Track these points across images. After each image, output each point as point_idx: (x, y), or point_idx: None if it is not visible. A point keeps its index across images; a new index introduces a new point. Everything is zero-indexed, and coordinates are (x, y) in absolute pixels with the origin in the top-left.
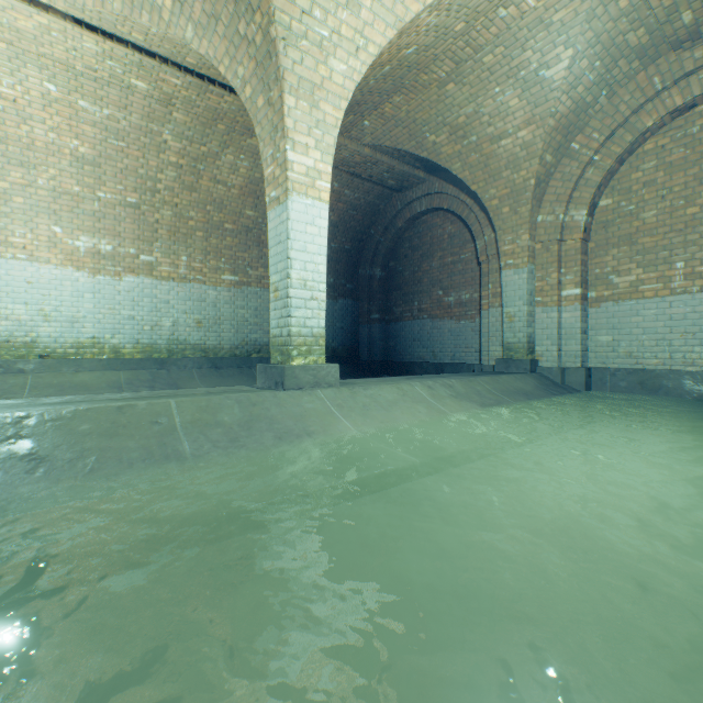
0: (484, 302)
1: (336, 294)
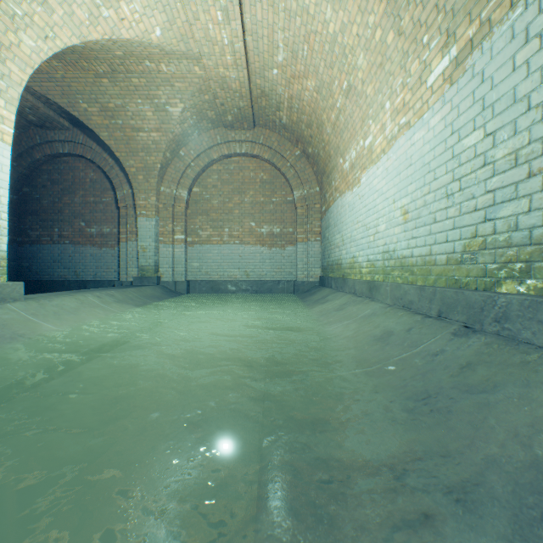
0: (124, 236)
1: None
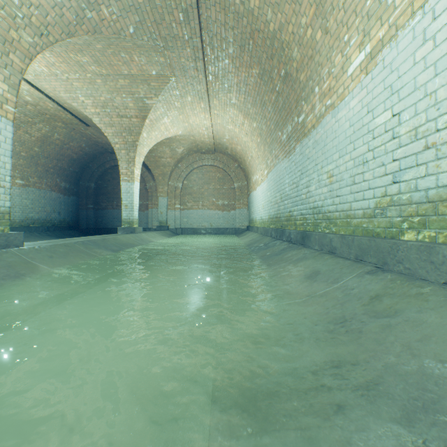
0: (150, 206)
1: (70, 194)
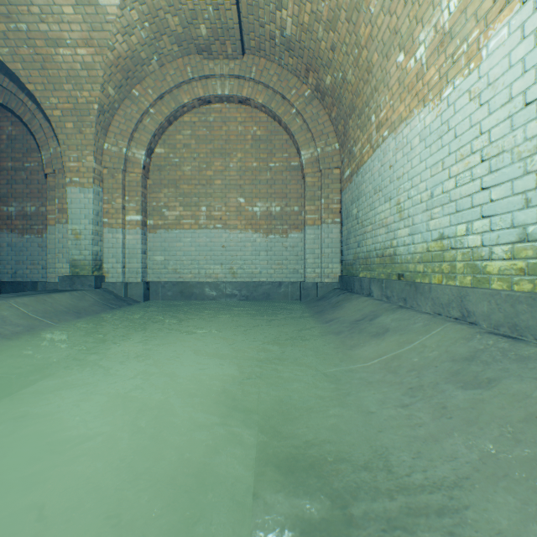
0: (52, 217)
1: None
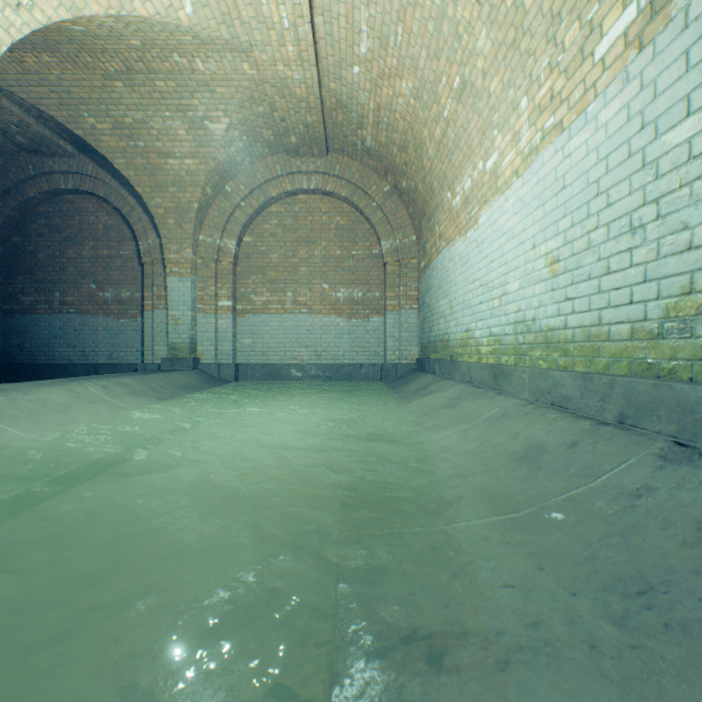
0: (149, 303)
1: None
